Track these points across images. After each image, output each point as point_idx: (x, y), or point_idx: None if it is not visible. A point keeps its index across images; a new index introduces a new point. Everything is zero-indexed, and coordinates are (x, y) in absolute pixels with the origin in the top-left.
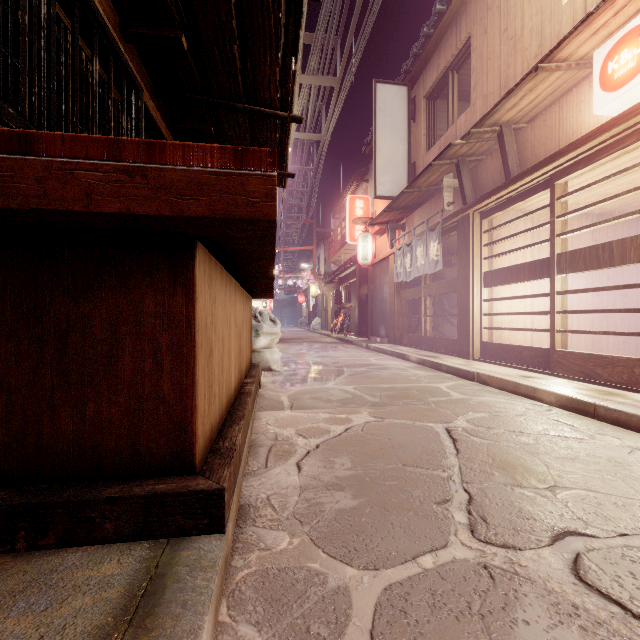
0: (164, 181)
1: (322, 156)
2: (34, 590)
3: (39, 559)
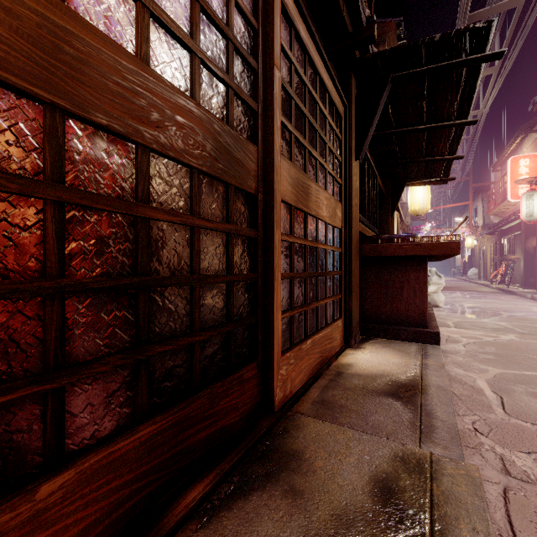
0: (425, 246)
1: (479, 126)
2: (393, 343)
3: (387, 340)
